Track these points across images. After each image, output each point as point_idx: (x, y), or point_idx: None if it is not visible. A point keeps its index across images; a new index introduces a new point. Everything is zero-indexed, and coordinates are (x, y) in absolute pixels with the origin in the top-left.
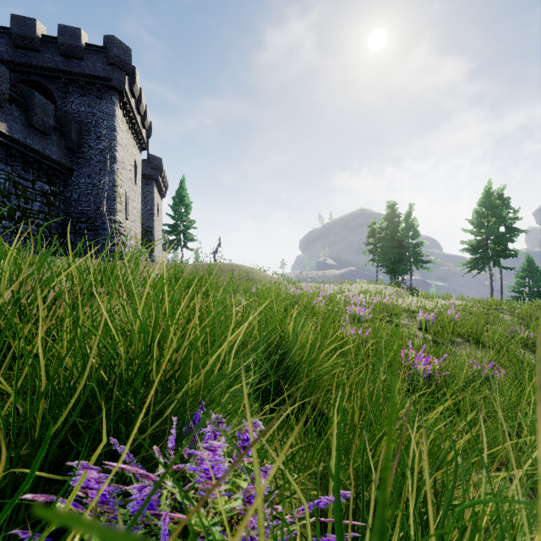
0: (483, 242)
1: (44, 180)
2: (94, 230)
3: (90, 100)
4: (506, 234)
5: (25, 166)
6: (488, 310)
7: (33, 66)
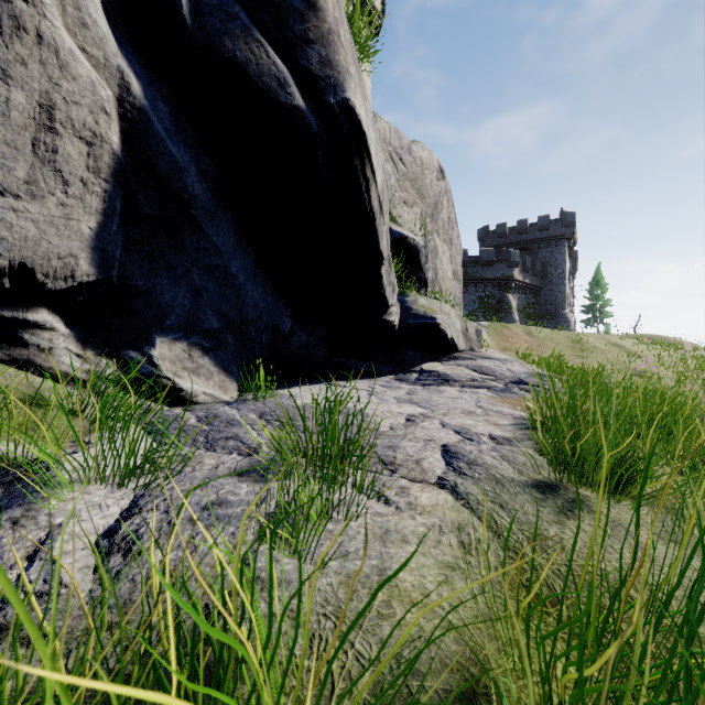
0: None
1: (533, 297)
2: (555, 319)
3: (551, 248)
4: None
5: (529, 293)
6: None
7: (524, 241)
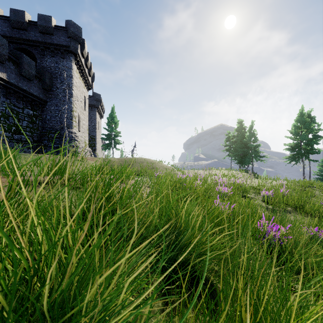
0: (298, 144)
1: (29, 108)
2: (59, 138)
3: (57, 59)
4: (313, 139)
5: (18, 99)
6: (305, 188)
7: (23, 39)
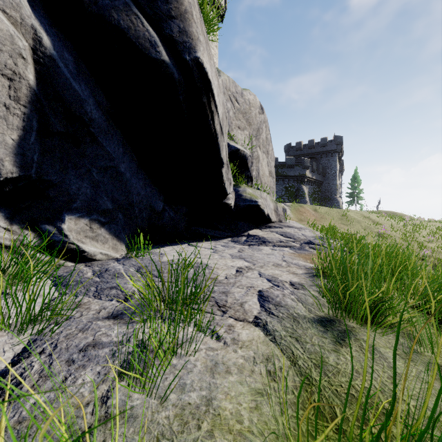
0: None
1: (317, 187)
2: (330, 201)
3: (328, 158)
4: None
5: (315, 185)
6: None
7: (312, 153)
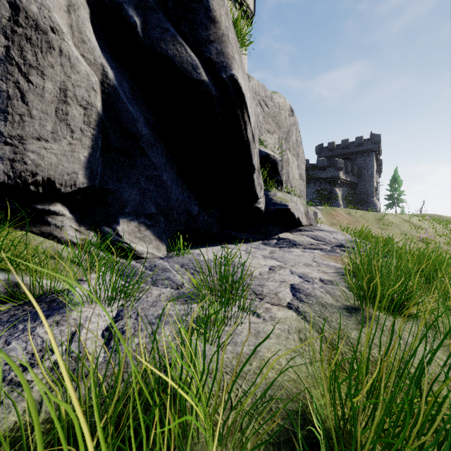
0: None
1: (352, 189)
2: (367, 204)
3: (364, 158)
4: None
5: (349, 187)
6: None
7: (346, 153)
